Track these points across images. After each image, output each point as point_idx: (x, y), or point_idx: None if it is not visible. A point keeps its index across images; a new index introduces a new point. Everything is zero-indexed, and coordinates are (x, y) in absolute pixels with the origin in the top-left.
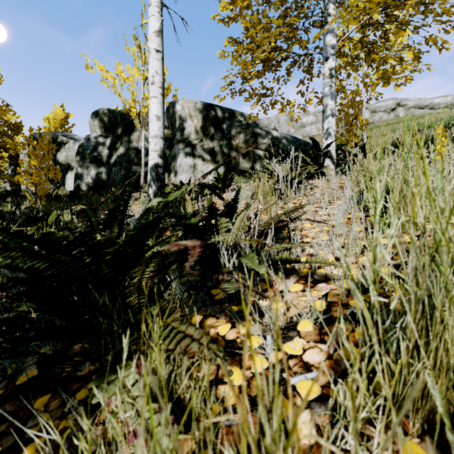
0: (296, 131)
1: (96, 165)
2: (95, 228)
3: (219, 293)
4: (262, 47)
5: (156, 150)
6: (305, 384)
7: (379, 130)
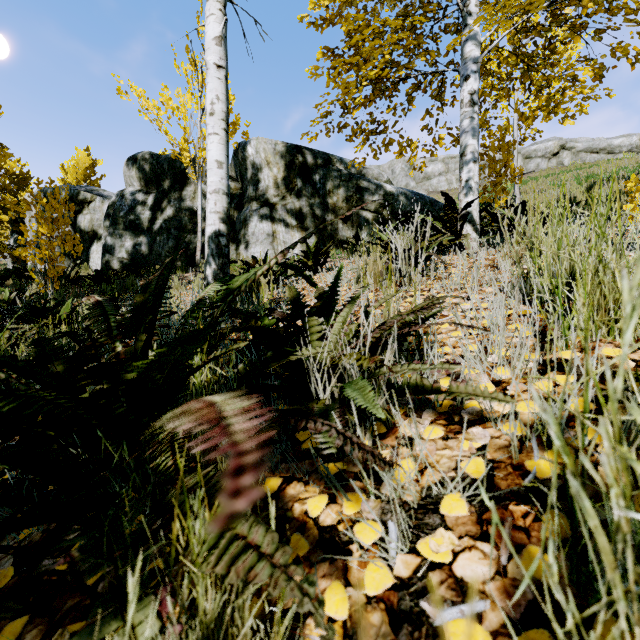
0: (418, 185)
1: (133, 233)
2: (115, 332)
3: (309, 438)
4: (371, 61)
5: (217, 211)
6: (462, 628)
7: (536, 184)
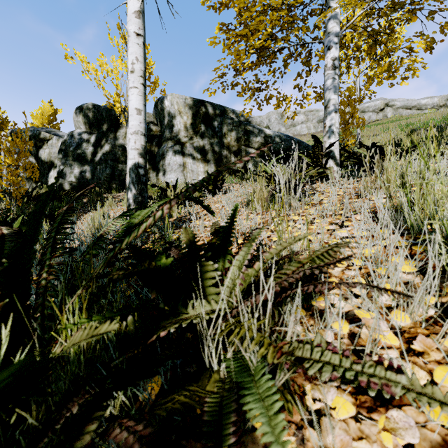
0: (287, 130)
1: (79, 163)
2: None
3: None
4: (257, 33)
5: (136, 148)
6: None
7: (369, 130)
